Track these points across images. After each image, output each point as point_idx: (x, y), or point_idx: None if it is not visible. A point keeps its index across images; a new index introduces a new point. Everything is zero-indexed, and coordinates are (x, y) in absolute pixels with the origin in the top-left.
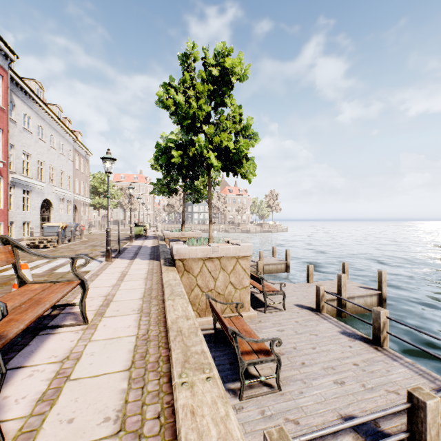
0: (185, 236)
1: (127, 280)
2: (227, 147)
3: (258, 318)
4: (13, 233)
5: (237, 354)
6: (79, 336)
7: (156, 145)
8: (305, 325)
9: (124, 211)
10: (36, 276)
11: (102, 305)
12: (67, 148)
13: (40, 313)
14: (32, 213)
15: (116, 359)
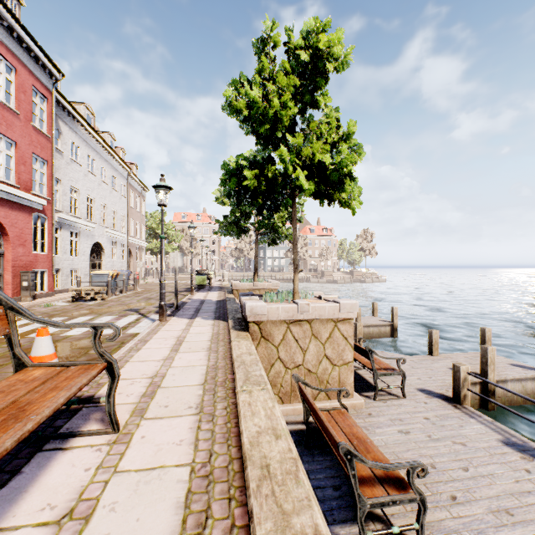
0: (259, 287)
1: (183, 350)
2: (321, 163)
3: (365, 408)
4: (59, 283)
5: (353, 488)
6: (100, 459)
7: (223, 166)
8: (441, 425)
9: (182, 255)
10: (71, 340)
11: (144, 394)
12: (121, 183)
13: (8, 447)
14: (80, 259)
15: (152, 526)
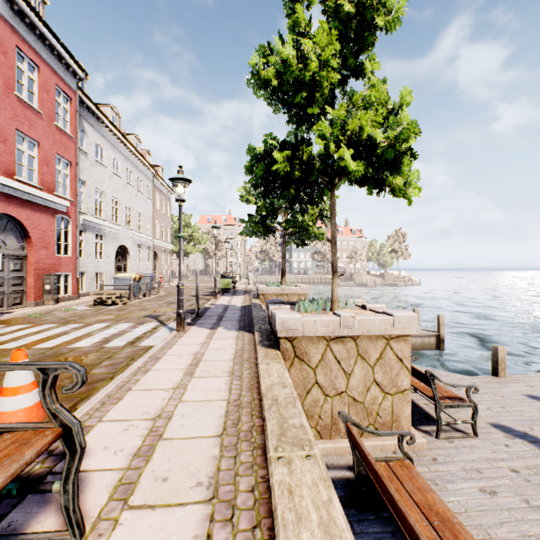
0: (286, 291)
1: (199, 374)
2: (370, 140)
3: (427, 449)
4: (84, 286)
5: None
6: None
7: (248, 150)
8: (539, 484)
9: (204, 257)
10: (77, 353)
11: (138, 452)
12: (146, 185)
13: None
14: (105, 261)
15: None
